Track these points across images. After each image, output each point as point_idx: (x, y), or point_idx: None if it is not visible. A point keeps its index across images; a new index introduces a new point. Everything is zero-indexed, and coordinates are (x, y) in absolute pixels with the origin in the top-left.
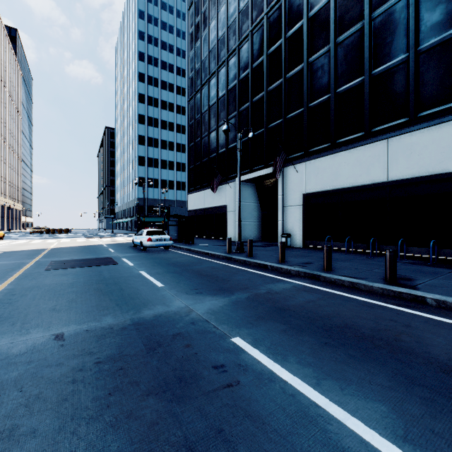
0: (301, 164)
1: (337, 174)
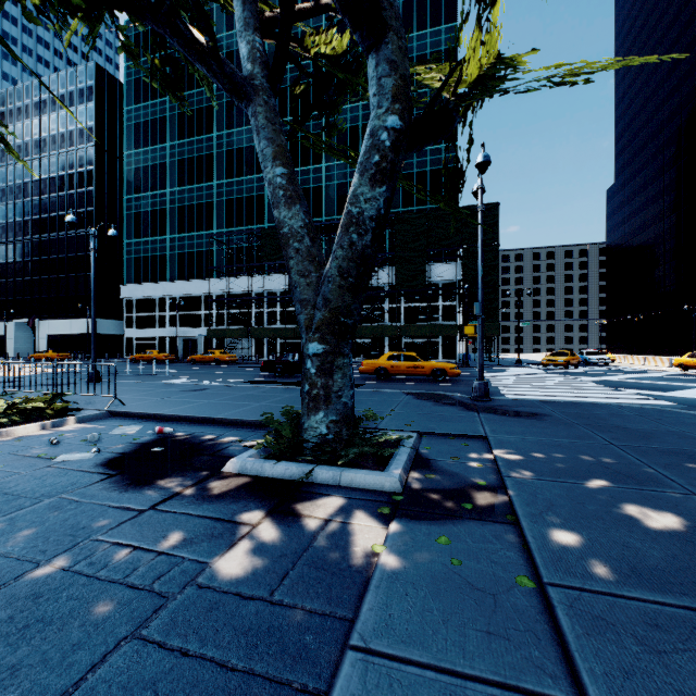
0: (47, 321)
1: (59, 328)
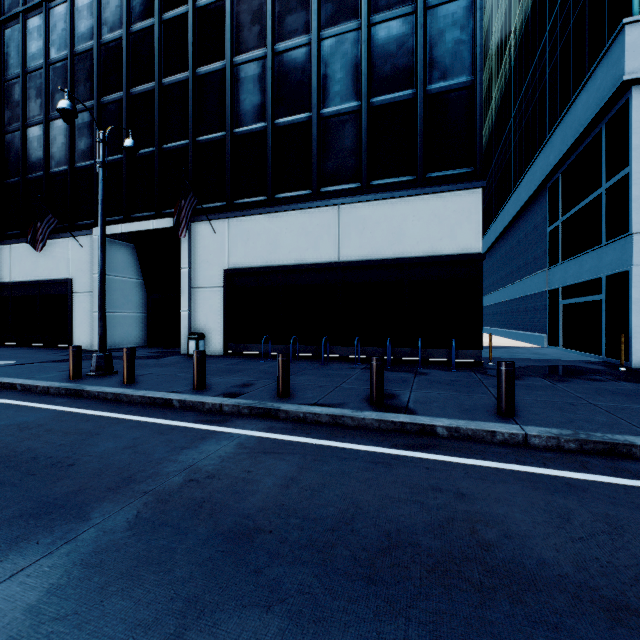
0: (221, 222)
1: (277, 243)
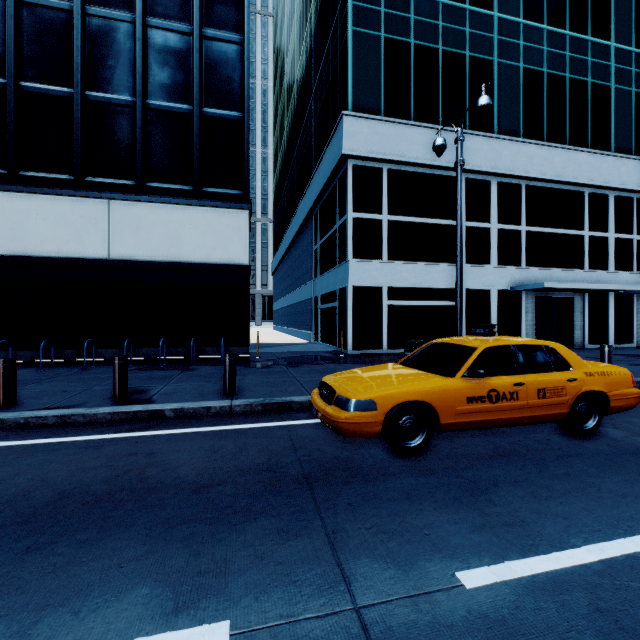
0: None
1: (23, 230)
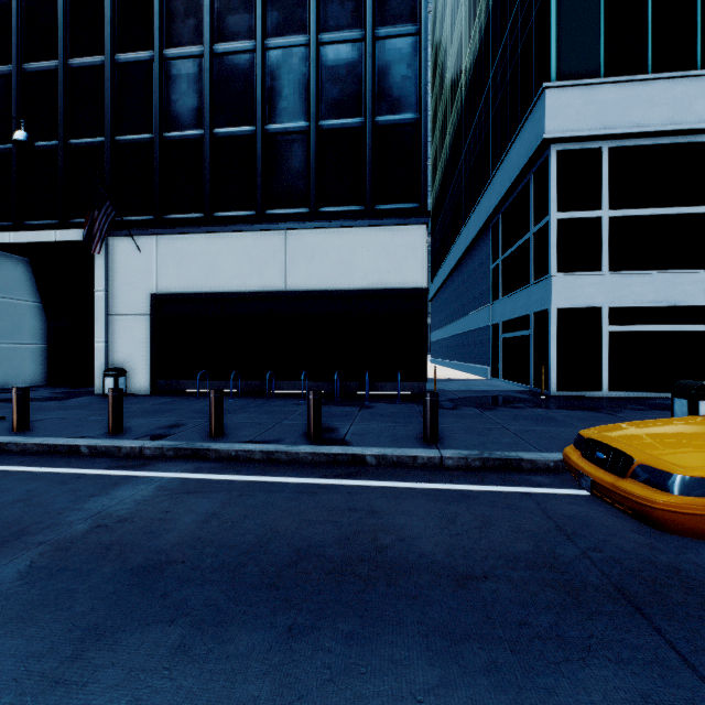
0: (148, 238)
1: (216, 267)
